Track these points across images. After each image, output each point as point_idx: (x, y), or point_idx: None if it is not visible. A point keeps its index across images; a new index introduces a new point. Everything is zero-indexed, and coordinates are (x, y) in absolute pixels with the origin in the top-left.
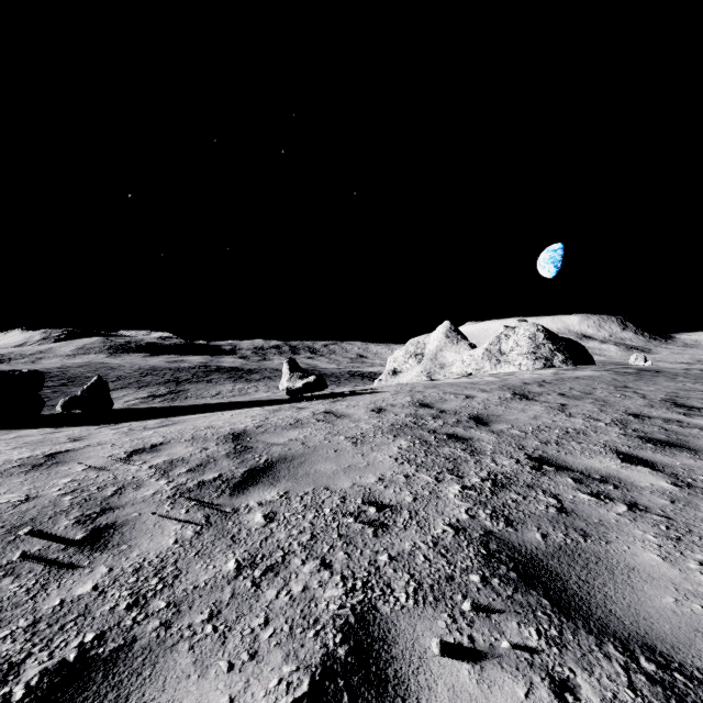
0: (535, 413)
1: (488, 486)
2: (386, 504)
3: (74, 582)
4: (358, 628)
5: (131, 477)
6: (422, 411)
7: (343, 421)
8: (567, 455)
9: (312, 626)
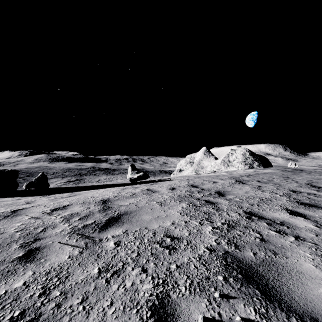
0: (246, 190)
1: (225, 227)
2: (175, 237)
3: (13, 280)
4: (159, 308)
5: (51, 222)
6: (193, 189)
7: (155, 194)
8: (263, 211)
9: (135, 306)
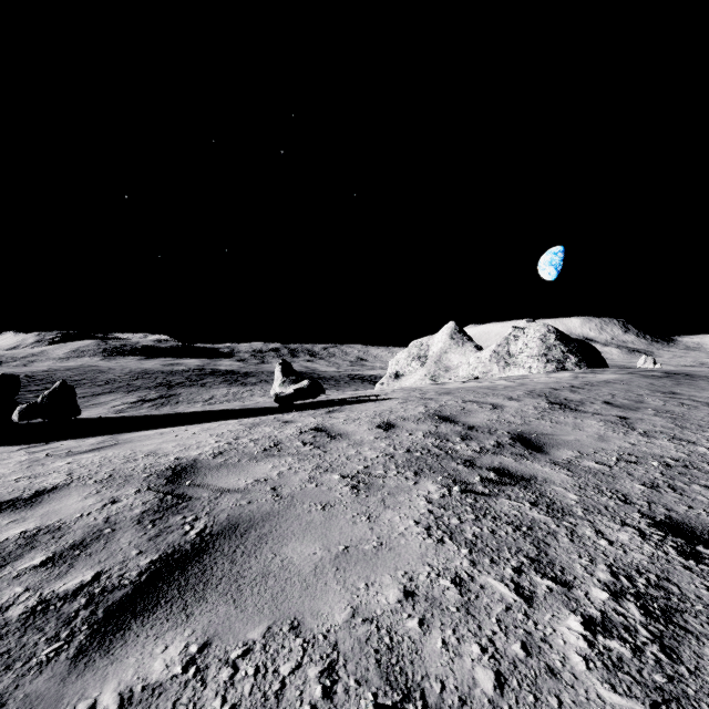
0: (597, 431)
1: (636, 617)
2: (434, 708)
3: None
4: None
5: None
6: (444, 427)
7: (339, 444)
8: None
9: None
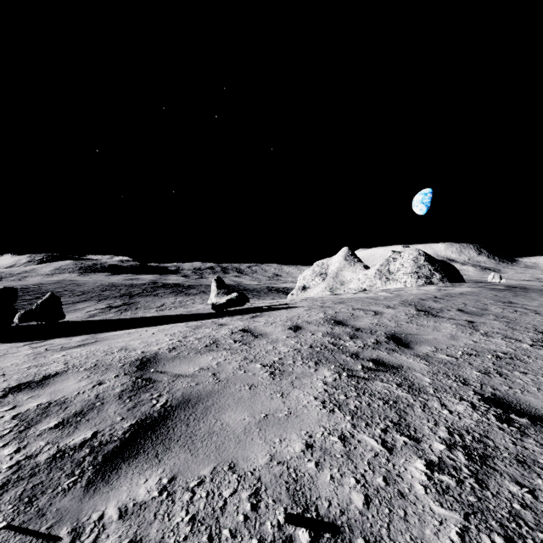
0: (450, 332)
1: (462, 461)
2: (323, 516)
3: None
4: None
5: None
6: (338, 329)
7: (260, 342)
8: (525, 393)
9: None
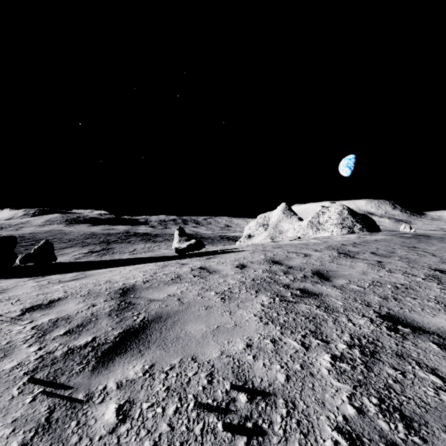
0: (362, 269)
1: (357, 355)
2: (257, 387)
3: None
4: None
5: (6, 341)
6: (275, 267)
7: (214, 276)
8: (411, 312)
9: None
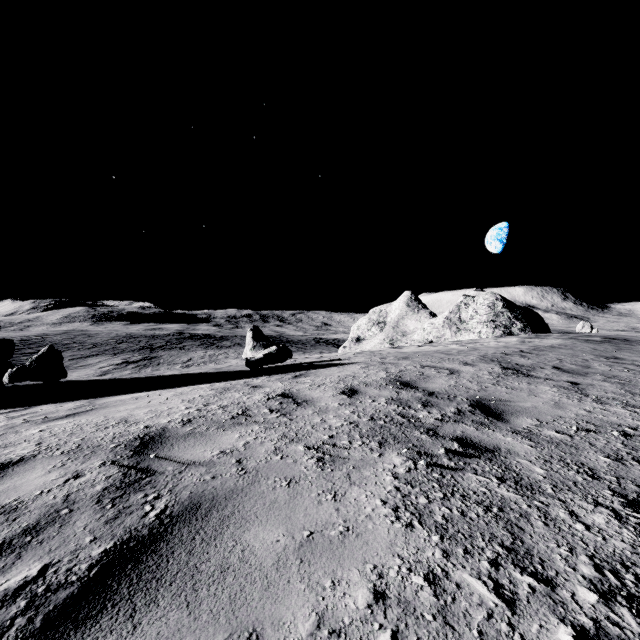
0: (551, 397)
1: (634, 628)
2: None
3: None
4: None
5: None
6: (405, 393)
7: (304, 411)
8: None
9: None
